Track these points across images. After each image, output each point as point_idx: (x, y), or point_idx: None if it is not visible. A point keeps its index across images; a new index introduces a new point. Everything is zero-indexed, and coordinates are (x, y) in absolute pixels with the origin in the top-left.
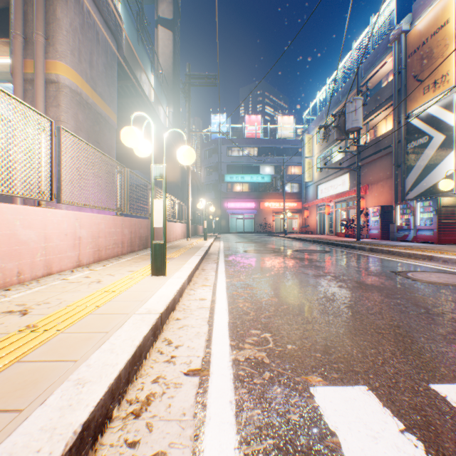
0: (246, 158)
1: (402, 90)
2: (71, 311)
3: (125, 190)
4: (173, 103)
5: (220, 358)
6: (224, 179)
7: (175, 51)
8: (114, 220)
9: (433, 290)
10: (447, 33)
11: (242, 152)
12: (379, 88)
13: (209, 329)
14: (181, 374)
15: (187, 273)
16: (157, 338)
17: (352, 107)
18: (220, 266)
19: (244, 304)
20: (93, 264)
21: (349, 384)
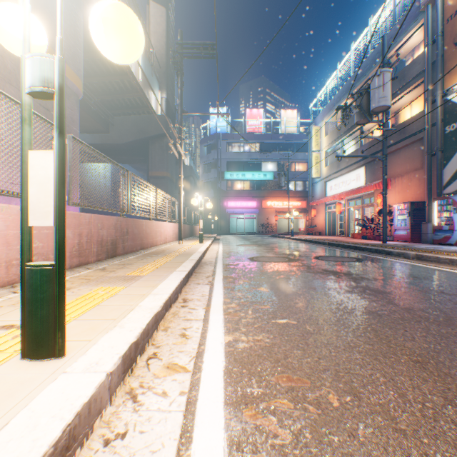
0: (248, 154)
1: (439, 61)
2: None
3: None
4: (166, 88)
5: None
6: (223, 177)
7: (169, 30)
8: None
9: None
10: None
11: (243, 148)
12: (402, 67)
13: None
14: None
15: (130, 337)
16: None
17: (379, 81)
18: (215, 291)
19: None
20: None
21: None
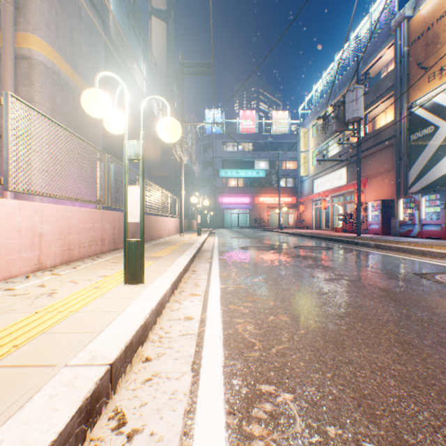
0: (241, 153)
1: (405, 78)
2: None
3: (106, 180)
4: (167, 96)
5: None
6: (218, 174)
7: (169, 43)
8: (91, 213)
9: None
10: None
11: (237, 147)
12: (378, 79)
13: (193, 382)
14: None
15: (172, 279)
16: (97, 415)
17: (352, 96)
18: (214, 267)
19: (244, 327)
20: (60, 266)
21: None
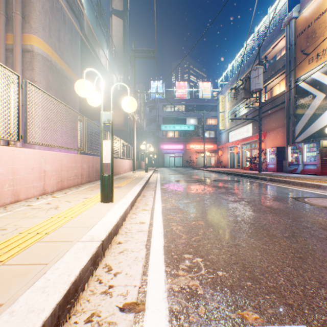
0: (177, 113)
1: (293, 61)
2: (21, 239)
3: (84, 134)
4: (123, 72)
5: (156, 287)
6: (160, 128)
7: (125, 34)
8: (74, 157)
9: None
10: (326, 18)
11: (173, 109)
12: (274, 61)
13: (147, 253)
14: (116, 310)
15: (130, 199)
16: (97, 265)
17: (255, 73)
18: (157, 193)
19: (176, 227)
20: (56, 192)
21: (287, 323)
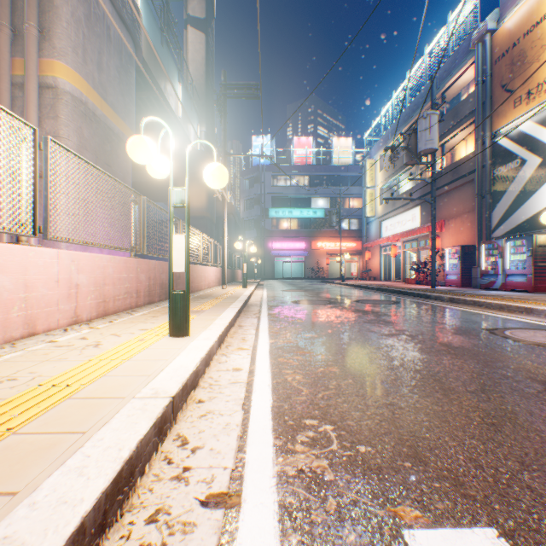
0: (295, 188)
1: (488, 103)
2: (42, 394)
3: (141, 224)
4: (206, 121)
5: (258, 470)
6: (268, 214)
7: (208, 57)
8: (126, 263)
9: (545, 355)
10: (544, 32)
11: (290, 182)
12: (457, 102)
13: (244, 418)
14: (195, 504)
15: (218, 332)
16: (165, 435)
17: (425, 123)
18: (262, 322)
19: (293, 377)
20: (96, 320)
21: (466, 524)
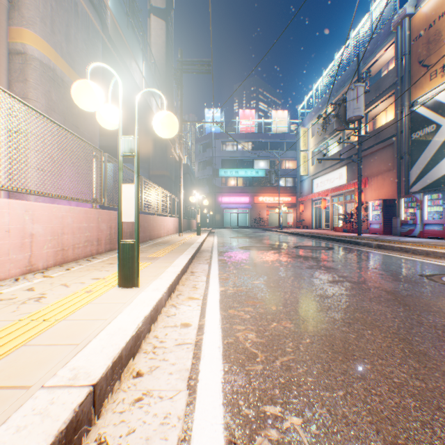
0: (241, 152)
1: (406, 76)
2: None
3: (102, 178)
4: (166, 95)
5: None
6: (218, 174)
7: (168, 41)
8: (86, 213)
9: None
10: None
11: (236, 147)
12: (379, 78)
13: (189, 403)
14: None
15: (168, 282)
16: None
17: (353, 94)
18: (213, 268)
19: (245, 335)
20: (53, 268)
21: None
